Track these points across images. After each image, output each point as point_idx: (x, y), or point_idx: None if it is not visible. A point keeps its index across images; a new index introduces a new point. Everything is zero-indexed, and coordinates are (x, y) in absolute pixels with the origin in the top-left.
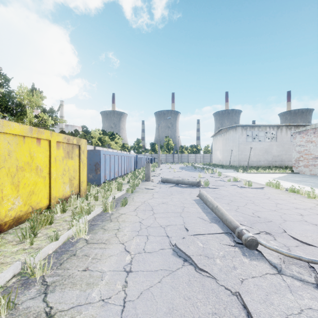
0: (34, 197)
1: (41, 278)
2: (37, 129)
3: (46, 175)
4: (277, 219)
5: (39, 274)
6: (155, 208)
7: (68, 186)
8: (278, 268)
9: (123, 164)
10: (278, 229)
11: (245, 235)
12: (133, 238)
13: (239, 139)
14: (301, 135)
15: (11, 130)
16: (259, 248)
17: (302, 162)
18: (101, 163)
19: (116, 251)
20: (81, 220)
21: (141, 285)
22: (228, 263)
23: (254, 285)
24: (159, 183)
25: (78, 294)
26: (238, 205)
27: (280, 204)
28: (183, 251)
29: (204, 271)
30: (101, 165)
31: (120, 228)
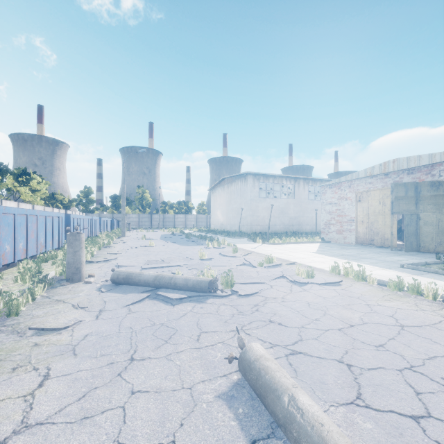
0: None
1: None
2: None
3: None
4: None
5: None
6: None
7: None
8: None
9: (10, 236)
10: None
11: None
12: None
13: (251, 193)
14: (333, 190)
15: None
16: None
17: (334, 227)
18: None
19: None
20: None
21: None
22: None
23: None
24: (103, 289)
25: None
26: (413, 415)
27: None
28: None
29: None
30: None
31: None
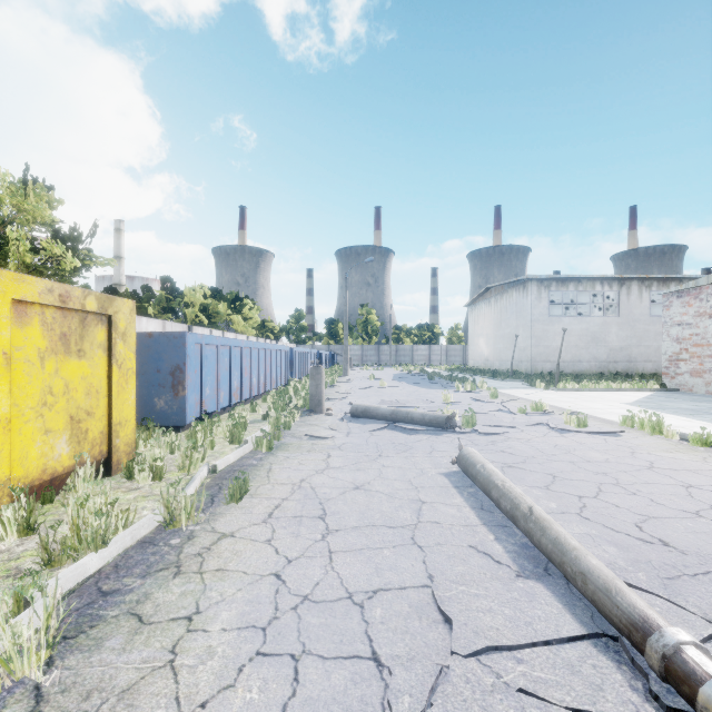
0: None
1: None
2: None
3: None
4: None
5: None
6: (333, 508)
7: (67, 439)
8: None
9: (255, 370)
10: None
11: None
12: (237, 675)
13: (533, 310)
14: (685, 301)
15: None
16: None
17: (687, 364)
18: (190, 367)
19: None
20: (62, 578)
21: None
22: None
23: None
24: (345, 420)
25: None
26: (580, 495)
27: (700, 490)
28: None
29: None
30: (188, 372)
31: (199, 614)
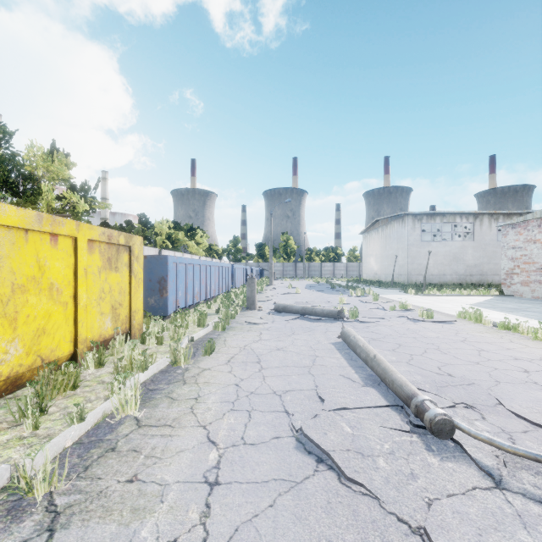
0: (46, 340)
1: (46, 499)
2: (50, 218)
3: (69, 300)
4: (483, 380)
5: (44, 490)
6: (264, 358)
7: (110, 318)
8: (494, 476)
9: (209, 280)
10: (487, 398)
11: (430, 412)
12: (223, 415)
13: (409, 237)
14: (517, 231)
15: (1, 219)
16: (456, 436)
17: (519, 277)
18: (170, 278)
19: (190, 442)
20: (130, 381)
21: (237, 513)
22: (401, 466)
23: (453, 514)
24: (271, 313)
25: (115, 532)
26: (412, 354)
27: (487, 352)
28: (316, 443)
29: (356, 483)
30: (169, 281)
31: (200, 397)
